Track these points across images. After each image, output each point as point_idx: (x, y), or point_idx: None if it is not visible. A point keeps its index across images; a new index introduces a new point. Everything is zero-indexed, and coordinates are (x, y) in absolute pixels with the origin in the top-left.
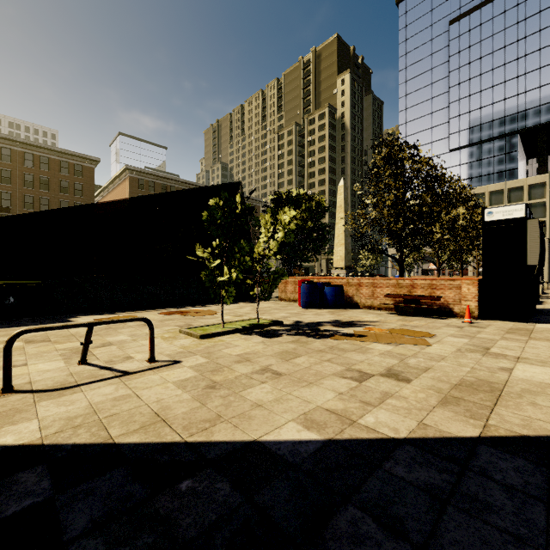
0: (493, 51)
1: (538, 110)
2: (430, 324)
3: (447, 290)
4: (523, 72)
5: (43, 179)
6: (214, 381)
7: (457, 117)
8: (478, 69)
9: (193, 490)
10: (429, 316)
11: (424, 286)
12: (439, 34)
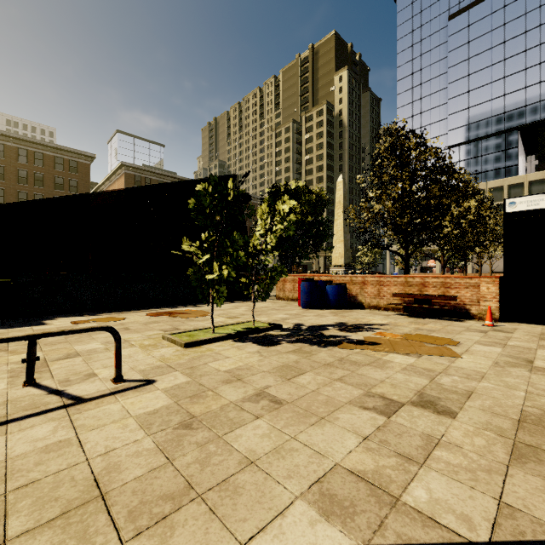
0: (493, 46)
1: (538, 106)
2: (447, 328)
3: (463, 288)
4: (523, 67)
5: (37, 175)
6: (192, 414)
7: (456, 113)
8: (477, 64)
9: None
10: (442, 318)
11: (437, 285)
12: (438, 30)
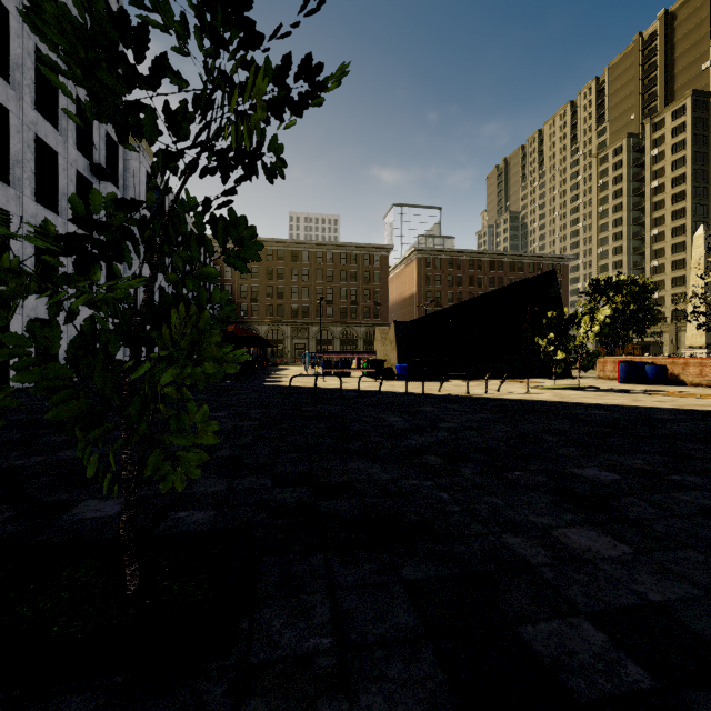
0: None
1: None
2: None
3: None
4: None
5: (352, 273)
6: (563, 397)
7: None
8: None
9: (570, 404)
10: None
11: None
12: None
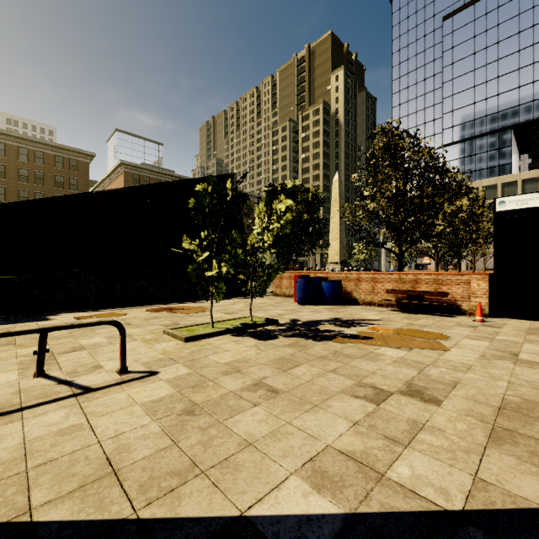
0: (487, 46)
1: (532, 105)
2: (438, 323)
3: (454, 285)
4: (517, 67)
5: (38, 173)
6: (194, 402)
7: (451, 112)
8: (471, 64)
9: None
10: (435, 314)
11: (429, 281)
12: (432, 30)
